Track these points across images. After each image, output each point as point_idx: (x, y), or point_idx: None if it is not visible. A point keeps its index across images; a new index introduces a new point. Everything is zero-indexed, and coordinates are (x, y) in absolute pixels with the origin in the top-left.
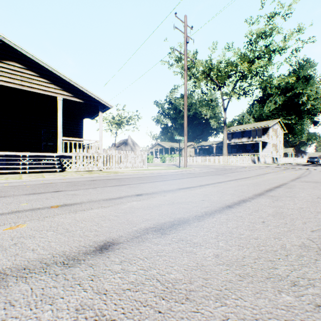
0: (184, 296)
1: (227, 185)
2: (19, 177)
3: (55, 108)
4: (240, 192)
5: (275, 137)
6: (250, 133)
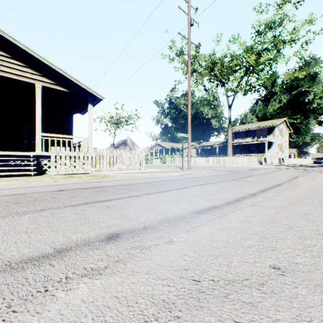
0: None
1: (271, 201)
2: None
3: None
4: None
5: (281, 136)
6: (254, 133)
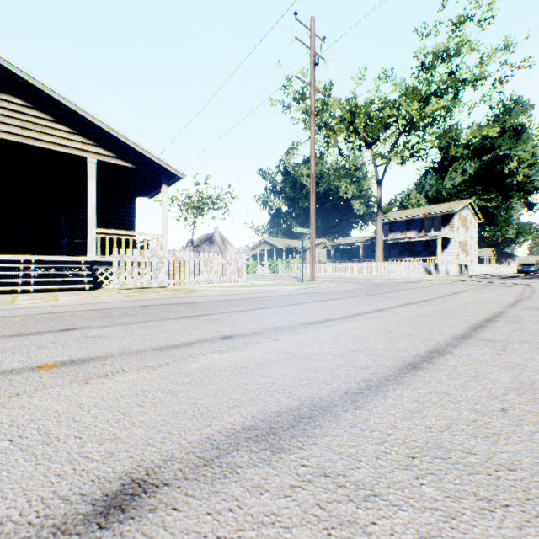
0: None
1: (394, 316)
2: (11, 301)
3: (86, 177)
4: (424, 331)
5: (464, 229)
6: (420, 223)
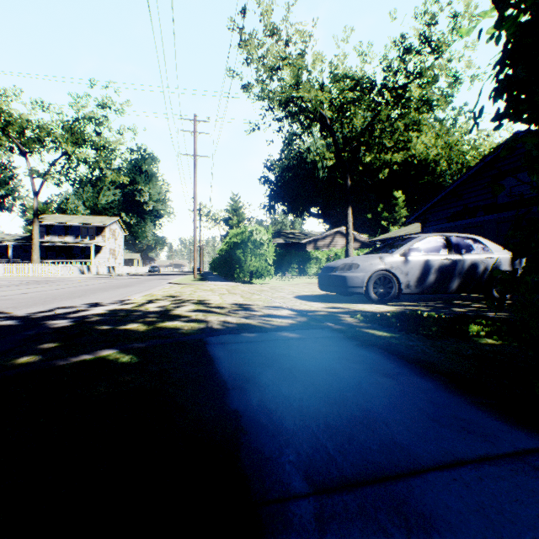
0: (53, 293)
1: (54, 287)
2: None
3: None
4: (62, 287)
5: (114, 239)
6: (79, 231)
